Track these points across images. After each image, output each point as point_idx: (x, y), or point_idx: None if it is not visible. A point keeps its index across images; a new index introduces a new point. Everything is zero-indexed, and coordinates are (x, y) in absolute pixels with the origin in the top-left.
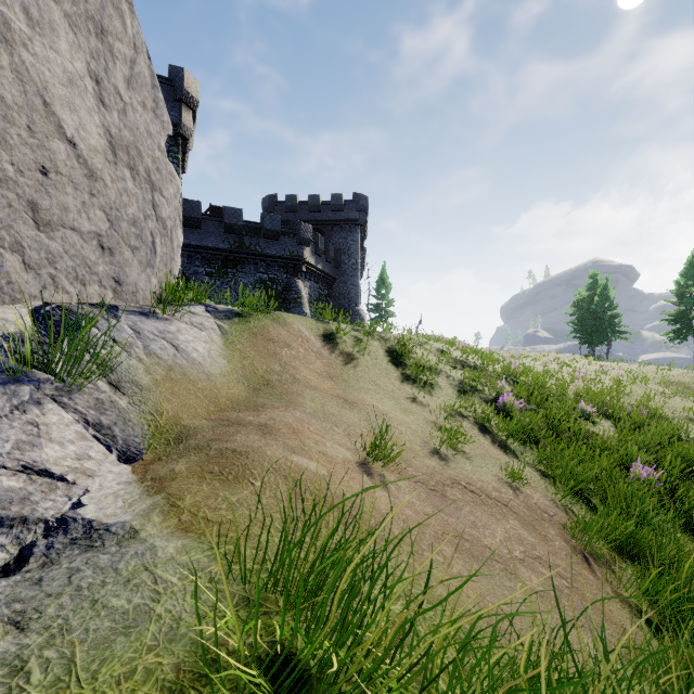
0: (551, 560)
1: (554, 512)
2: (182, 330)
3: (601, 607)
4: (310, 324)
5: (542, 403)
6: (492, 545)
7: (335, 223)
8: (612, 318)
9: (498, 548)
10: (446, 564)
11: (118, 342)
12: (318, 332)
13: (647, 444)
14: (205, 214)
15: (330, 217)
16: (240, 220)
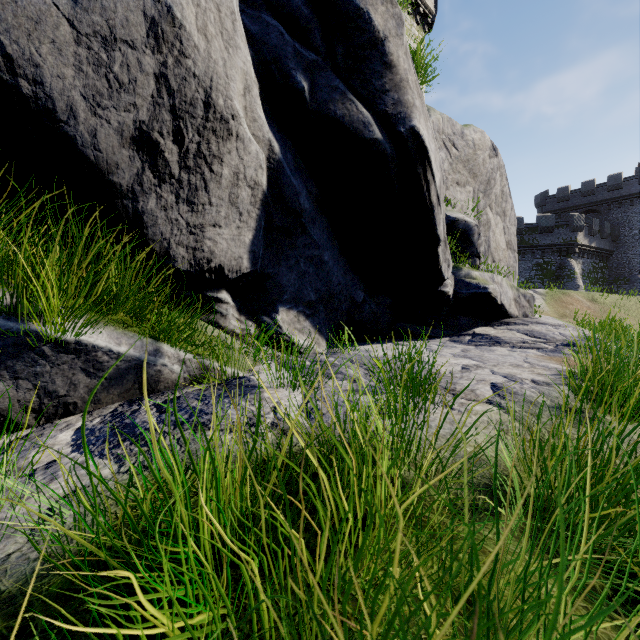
0: None
1: None
2: None
3: None
4: (583, 295)
5: None
6: None
7: (612, 201)
8: None
9: None
10: None
11: None
12: (588, 298)
13: None
14: None
15: (605, 197)
16: (521, 225)
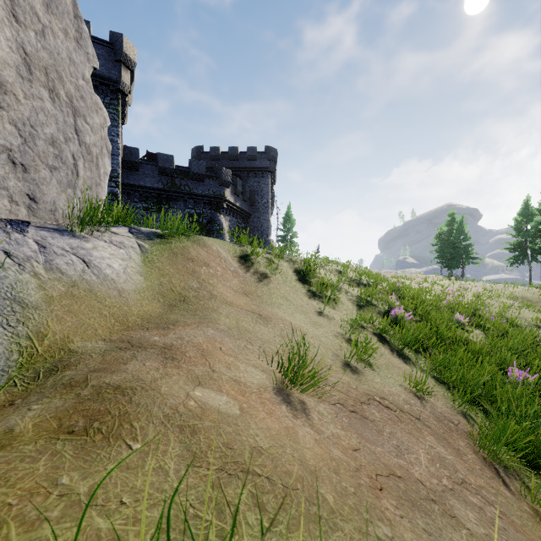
0: (473, 480)
1: (457, 420)
2: (99, 247)
3: (532, 536)
4: (228, 247)
5: (426, 315)
6: (422, 477)
7: (250, 170)
8: (466, 247)
9: (427, 478)
10: (395, 538)
11: (12, 255)
12: (235, 253)
13: (515, 349)
14: (142, 159)
15: (246, 165)
16: (171, 165)
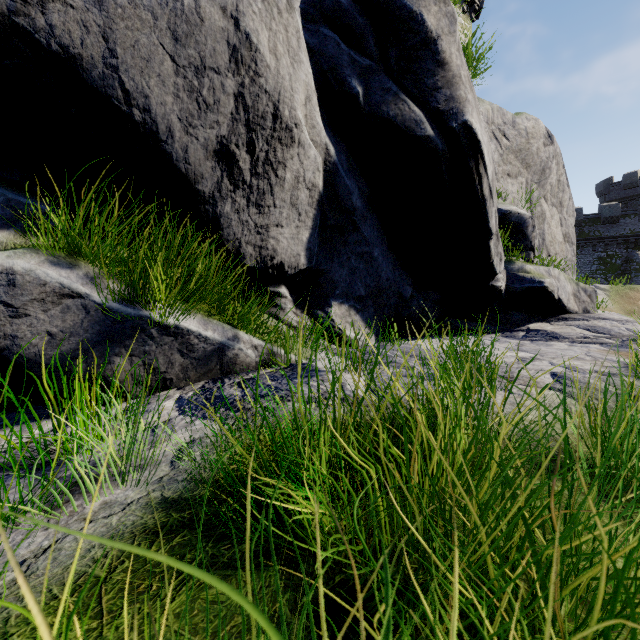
0: None
1: None
2: None
3: None
4: None
5: None
6: None
7: None
8: None
9: None
10: None
11: None
12: None
13: None
14: None
15: None
16: (579, 216)
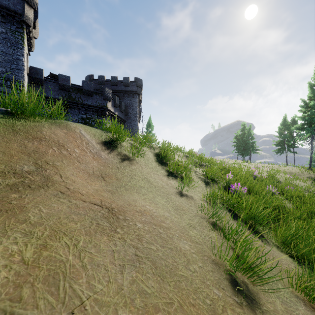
0: None
1: None
2: None
3: None
4: (94, 132)
5: (251, 188)
6: None
7: (125, 92)
8: (252, 143)
9: None
10: None
11: None
12: (100, 138)
13: None
14: (46, 77)
15: (122, 89)
16: (68, 83)
